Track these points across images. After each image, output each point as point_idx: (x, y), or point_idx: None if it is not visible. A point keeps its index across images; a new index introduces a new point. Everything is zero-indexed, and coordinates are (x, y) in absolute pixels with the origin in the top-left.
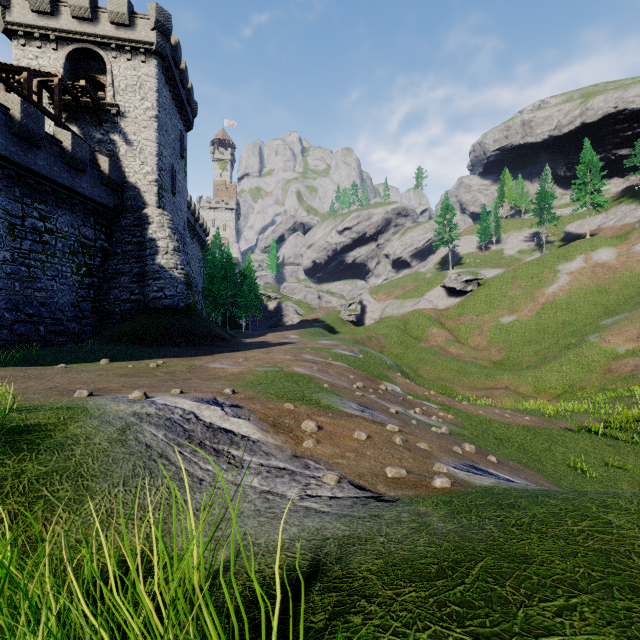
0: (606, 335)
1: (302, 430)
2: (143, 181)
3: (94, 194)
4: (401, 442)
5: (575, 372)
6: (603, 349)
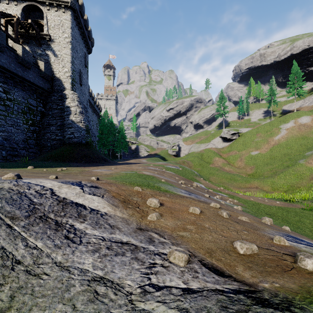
0: (309, 160)
1: (147, 206)
2: (63, 76)
3: (36, 81)
4: (227, 216)
5: (293, 179)
6: (308, 167)
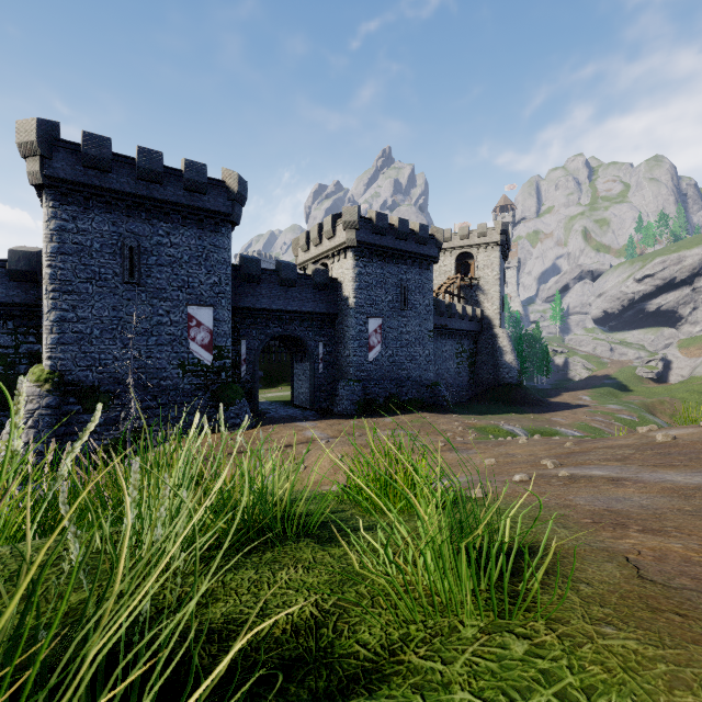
0: None
1: None
2: (492, 314)
3: (474, 328)
4: None
5: None
6: None
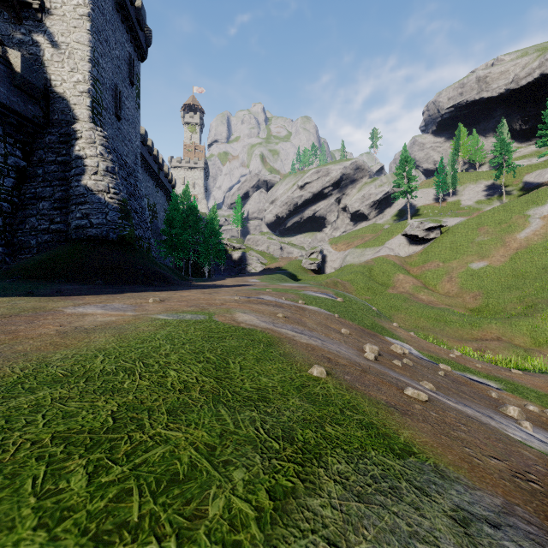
0: None
1: None
2: (73, 91)
3: None
4: None
5: None
6: None
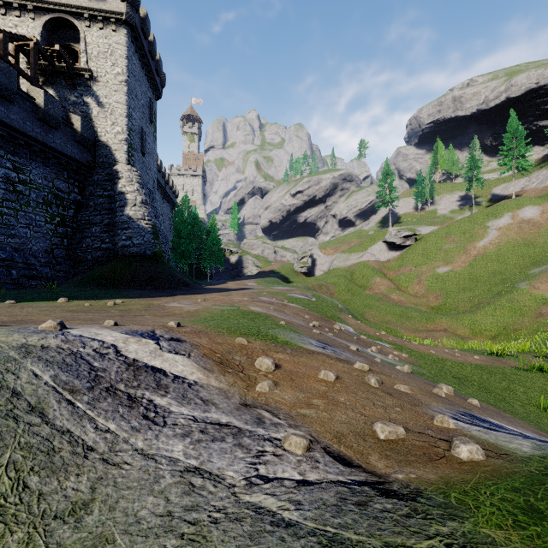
0: (535, 282)
1: (255, 369)
2: (114, 140)
3: (67, 150)
4: (377, 384)
5: (508, 316)
6: (533, 295)
